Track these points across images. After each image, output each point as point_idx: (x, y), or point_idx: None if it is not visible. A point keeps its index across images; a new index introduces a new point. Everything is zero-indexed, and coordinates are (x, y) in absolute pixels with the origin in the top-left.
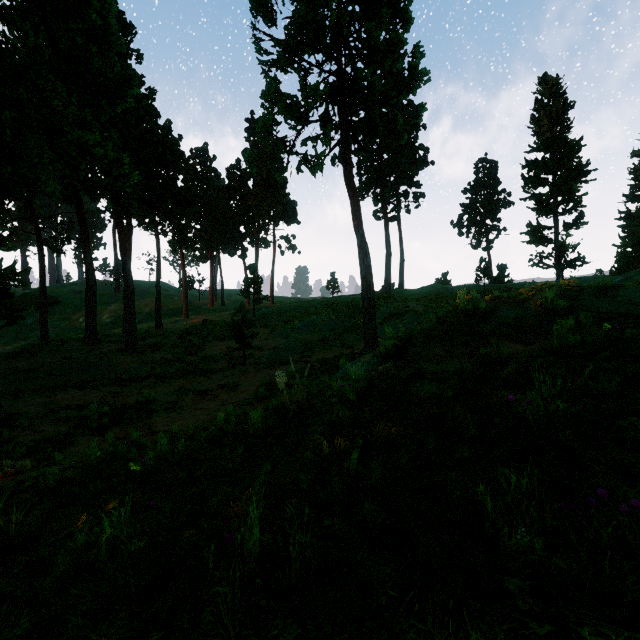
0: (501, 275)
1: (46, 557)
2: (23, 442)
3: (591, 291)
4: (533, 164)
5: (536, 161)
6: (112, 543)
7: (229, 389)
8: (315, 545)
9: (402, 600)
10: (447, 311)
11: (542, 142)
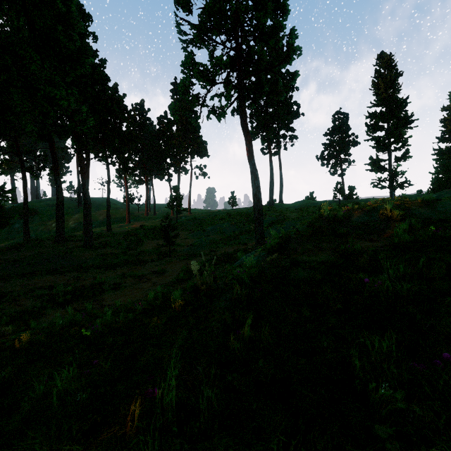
0: (351, 194)
1: (14, 403)
2: (8, 313)
3: (418, 203)
4: (373, 115)
5: (376, 113)
6: (63, 393)
7: (158, 274)
8: (219, 397)
9: (289, 444)
10: (314, 218)
11: (380, 100)
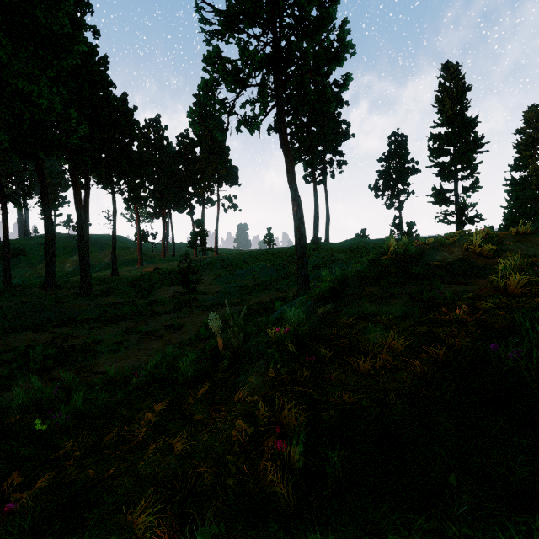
0: (410, 231)
1: None
2: None
3: (512, 236)
4: (437, 137)
5: (440, 135)
6: None
7: (173, 330)
8: None
9: None
10: (375, 256)
11: (445, 119)
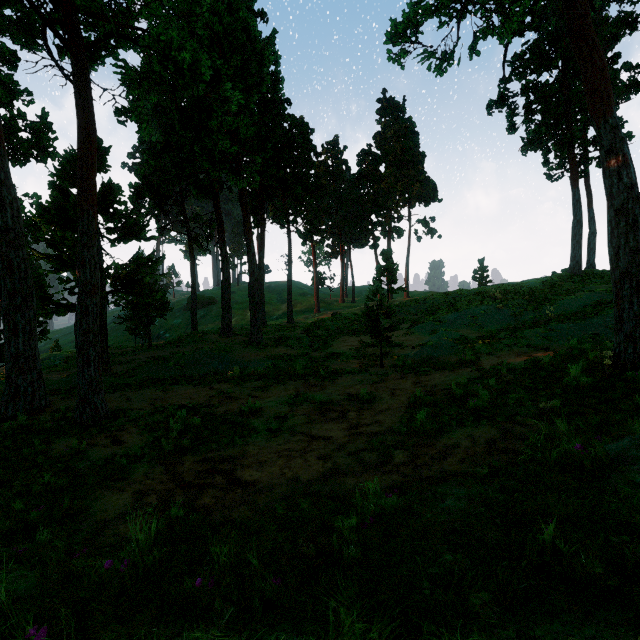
0: None
1: None
2: (87, 459)
3: None
4: None
5: None
6: None
7: (361, 403)
8: None
9: None
10: None
11: None
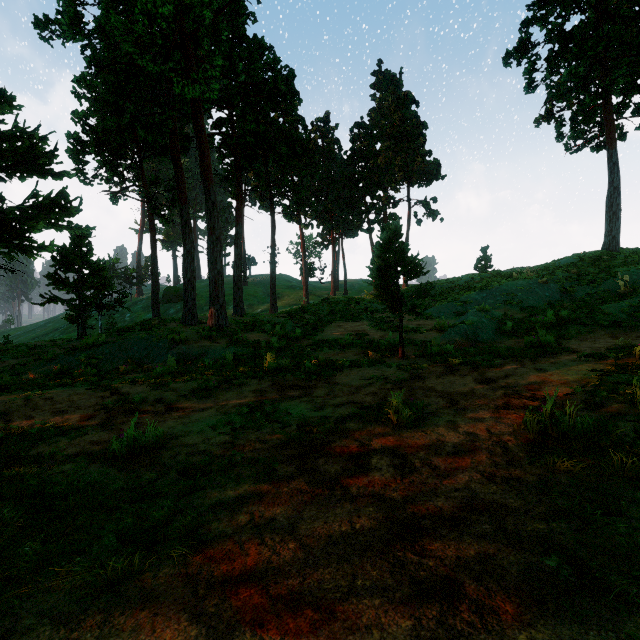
0: None
1: None
2: None
3: None
4: None
5: None
6: None
7: (395, 428)
8: None
9: None
10: None
11: None
